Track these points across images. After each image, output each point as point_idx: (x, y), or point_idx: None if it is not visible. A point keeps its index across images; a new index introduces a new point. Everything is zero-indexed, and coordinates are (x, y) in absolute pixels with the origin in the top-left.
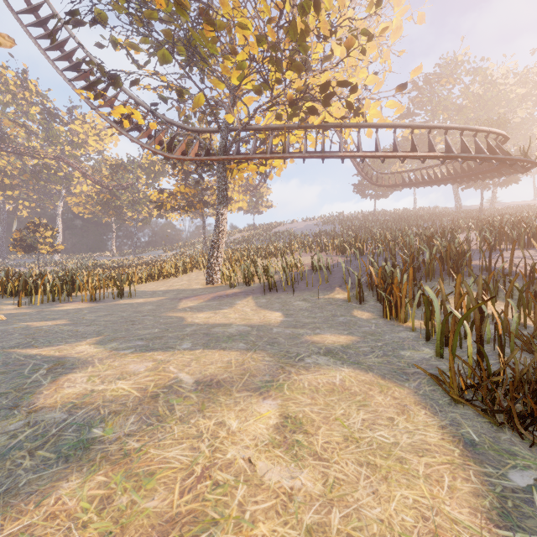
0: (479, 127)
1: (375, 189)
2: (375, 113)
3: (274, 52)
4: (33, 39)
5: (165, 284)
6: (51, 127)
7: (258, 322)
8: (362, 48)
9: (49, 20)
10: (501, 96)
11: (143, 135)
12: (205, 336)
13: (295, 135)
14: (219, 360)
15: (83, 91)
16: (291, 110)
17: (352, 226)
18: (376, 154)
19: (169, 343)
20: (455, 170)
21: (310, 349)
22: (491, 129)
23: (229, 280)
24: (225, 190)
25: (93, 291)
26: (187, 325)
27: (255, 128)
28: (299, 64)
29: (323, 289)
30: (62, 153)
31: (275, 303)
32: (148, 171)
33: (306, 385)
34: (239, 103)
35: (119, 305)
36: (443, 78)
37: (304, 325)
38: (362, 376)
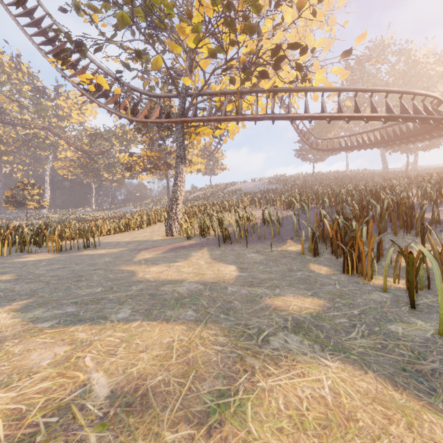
0: (417, 90)
1: (314, 153)
2: (321, 78)
3: (228, 11)
4: (13, 16)
5: (130, 236)
6: (40, 102)
7: (211, 278)
8: (312, 9)
9: (27, 0)
10: (423, 73)
11: (110, 101)
12: (150, 297)
13: (247, 102)
14: (157, 341)
15: (54, 59)
16: (244, 74)
17: (295, 185)
18: (323, 115)
19: (105, 310)
20: (387, 135)
21: (273, 320)
22: (428, 93)
23: (186, 232)
24: (183, 150)
25: (59, 242)
26: (135, 281)
27: (210, 93)
28: (252, 25)
29: (275, 241)
30: (49, 124)
31: (229, 255)
32: (121, 139)
33: (282, 405)
34: (197, 74)
35: (80, 257)
36: (372, 59)
37: (261, 283)
38: (360, 380)
